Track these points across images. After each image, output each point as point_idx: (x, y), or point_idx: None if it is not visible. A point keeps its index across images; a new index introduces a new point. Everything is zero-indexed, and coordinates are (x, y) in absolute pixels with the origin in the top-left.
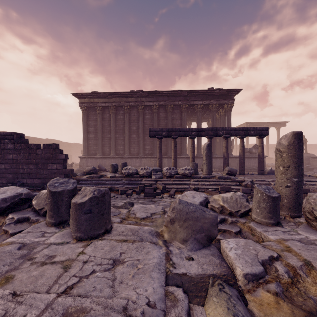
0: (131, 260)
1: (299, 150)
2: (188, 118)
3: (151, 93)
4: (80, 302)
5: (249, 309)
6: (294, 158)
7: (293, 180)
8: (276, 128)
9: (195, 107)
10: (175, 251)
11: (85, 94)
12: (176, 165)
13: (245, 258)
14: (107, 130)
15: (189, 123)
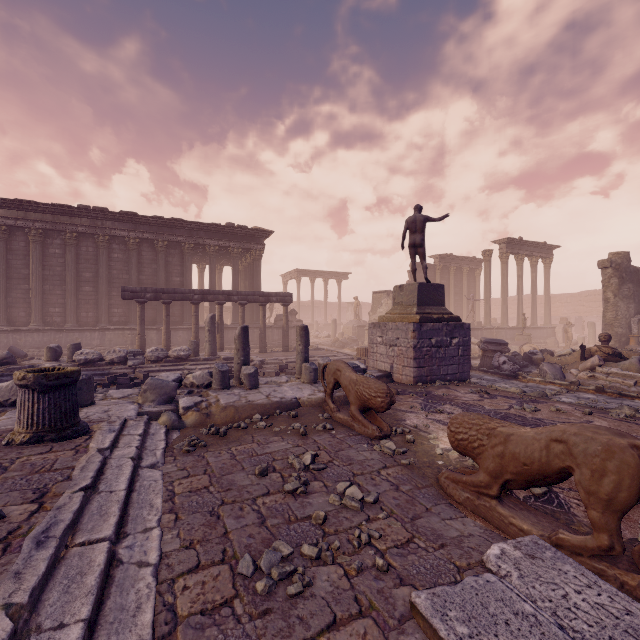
0: (117, 409)
1: (245, 338)
2: (199, 259)
3: (125, 216)
4: (95, 418)
5: (181, 419)
6: (242, 344)
7: (241, 359)
8: (337, 280)
9: (207, 248)
10: (146, 406)
11: None
12: (169, 344)
13: (187, 402)
14: (20, 274)
15: (202, 267)
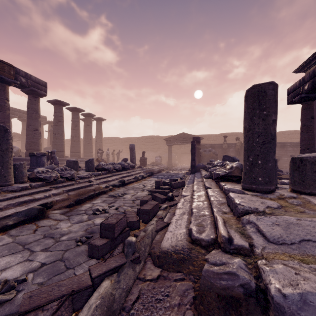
0: None
1: None
2: None
3: None
4: None
5: None
6: None
7: None
8: None
9: None
10: None
11: (306, 63)
12: None
13: None
14: None
15: None
